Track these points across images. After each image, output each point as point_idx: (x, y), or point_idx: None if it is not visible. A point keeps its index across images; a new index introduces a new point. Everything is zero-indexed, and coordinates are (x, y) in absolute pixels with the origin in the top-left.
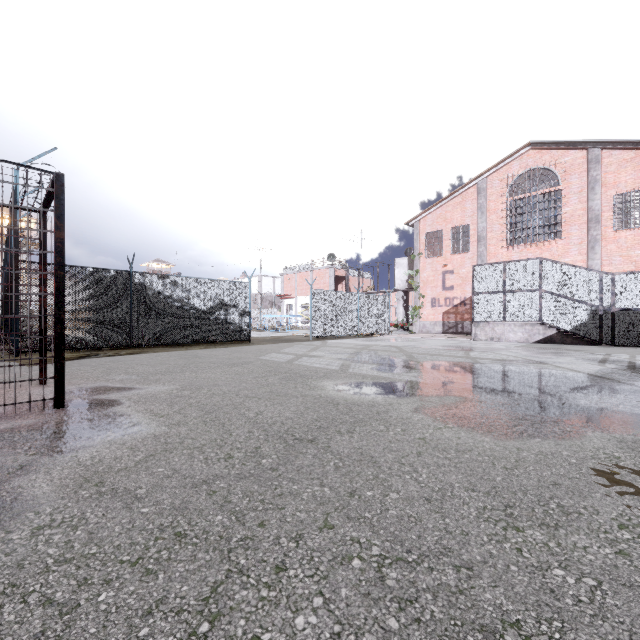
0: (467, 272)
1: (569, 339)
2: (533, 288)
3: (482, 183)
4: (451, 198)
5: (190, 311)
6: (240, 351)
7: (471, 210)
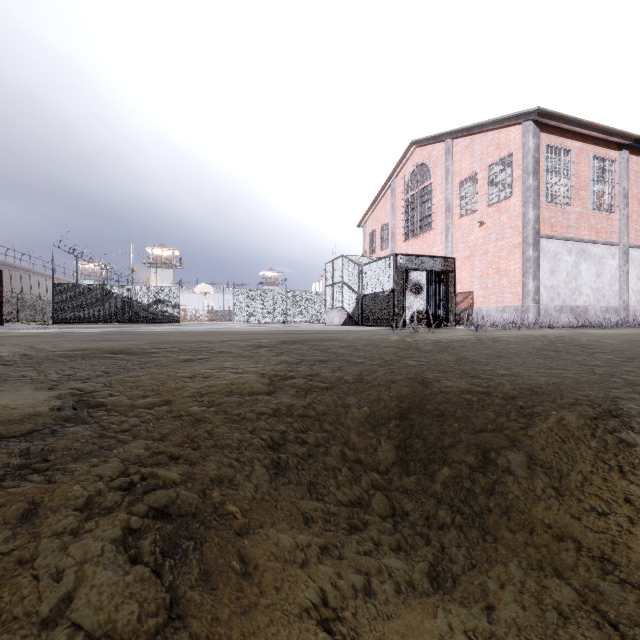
0: None
1: (350, 321)
2: (341, 280)
3: (393, 184)
4: (378, 200)
5: (138, 304)
6: None
7: (389, 209)
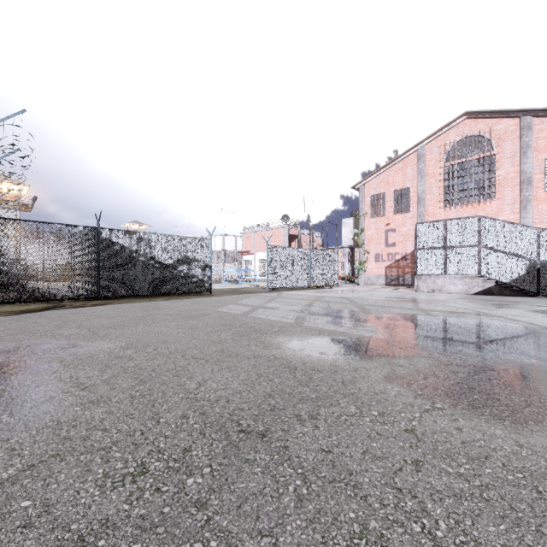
0: (408, 230)
1: (507, 291)
2: (472, 244)
3: (422, 150)
4: (393, 164)
5: (155, 265)
6: (200, 302)
7: (411, 174)
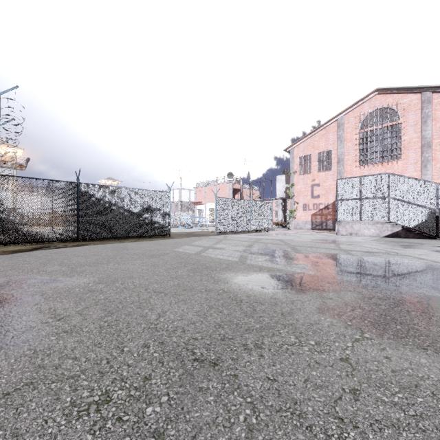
0: (329, 185)
1: (411, 234)
2: (383, 196)
3: (341, 120)
4: (318, 131)
5: (124, 213)
6: (161, 244)
7: (332, 139)
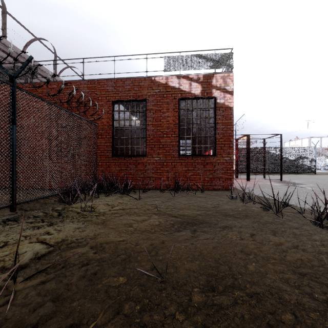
0: None
1: None
2: None
3: None
4: None
5: (286, 160)
6: (314, 176)
7: None
